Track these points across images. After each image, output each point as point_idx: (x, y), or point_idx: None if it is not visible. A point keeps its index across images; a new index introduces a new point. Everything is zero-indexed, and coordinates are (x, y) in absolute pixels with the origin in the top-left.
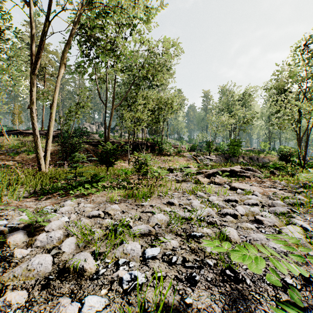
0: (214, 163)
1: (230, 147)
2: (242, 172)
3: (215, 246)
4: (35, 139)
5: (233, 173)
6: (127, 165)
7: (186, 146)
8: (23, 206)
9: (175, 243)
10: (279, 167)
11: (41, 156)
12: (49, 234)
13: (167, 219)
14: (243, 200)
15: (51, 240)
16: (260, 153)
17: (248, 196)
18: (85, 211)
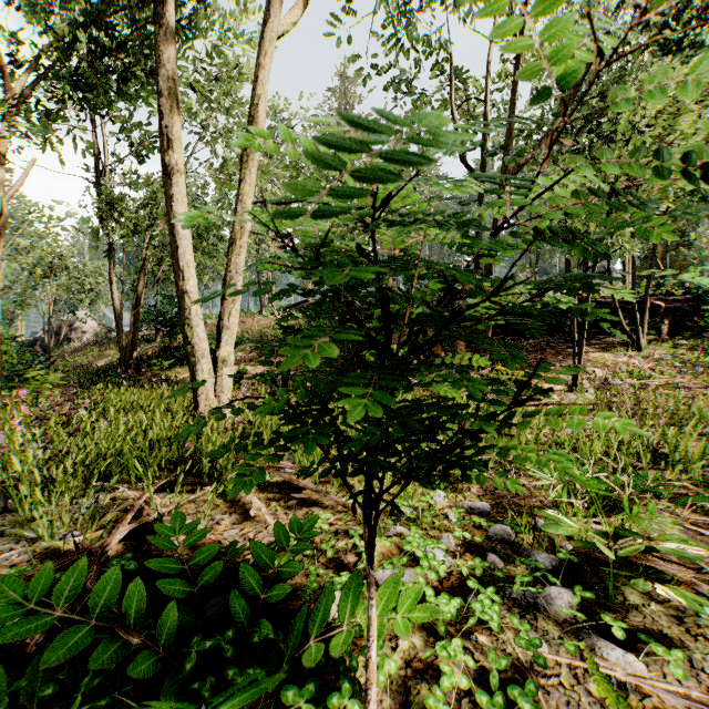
0: None
1: None
2: None
3: None
4: (180, 285)
5: None
6: (568, 389)
7: None
8: None
9: None
10: None
11: (197, 352)
12: None
13: None
14: None
15: None
16: None
17: None
18: None
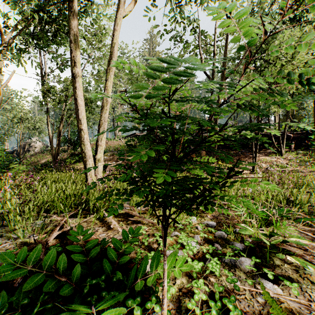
0: None
1: None
2: None
3: None
4: (79, 126)
5: None
6: (250, 172)
7: None
8: None
9: None
10: None
11: (87, 156)
12: None
13: None
14: None
15: None
16: None
17: None
18: None
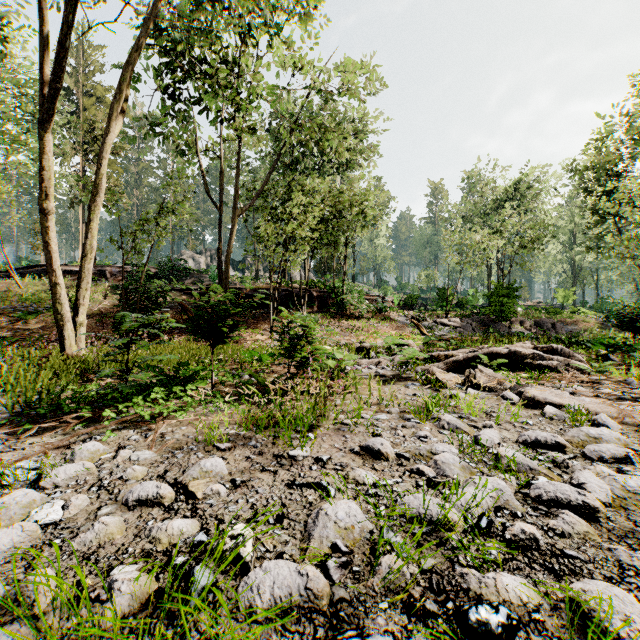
0: (459, 335)
1: (493, 300)
2: (539, 359)
3: None
4: (53, 279)
5: (516, 360)
6: (268, 338)
7: (395, 299)
8: None
9: None
10: (618, 344)
11: (66, 319)
12: None
13: (367, 522)
14: (578, 443)
15: None
16: (558, 313)
17: (588, 431)
18: (127, 477)
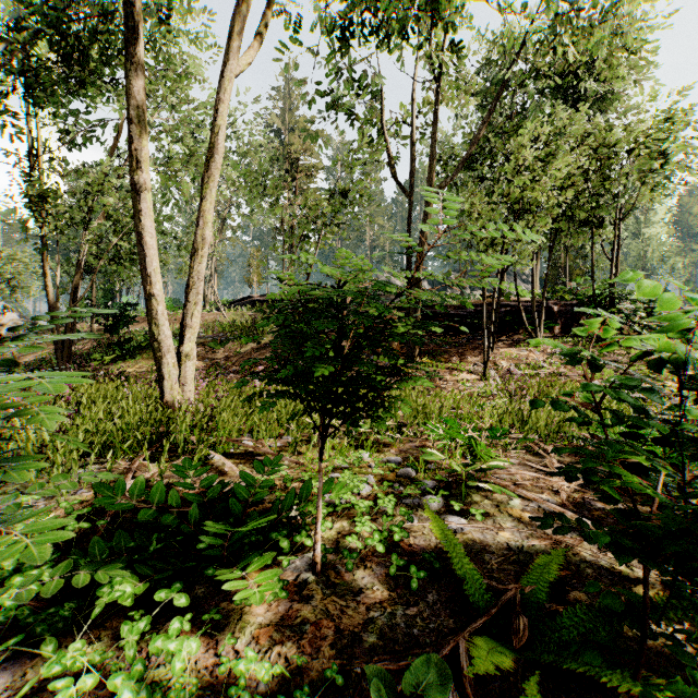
0: None
1: None
2: None
3: None
4: (147, 289)
5: None
6: (480, 378)
7: None
8: None
9: None
10: None
11: (163, 348)
12: None
13: None
14: None
15: None
16: None
17: None
18: None
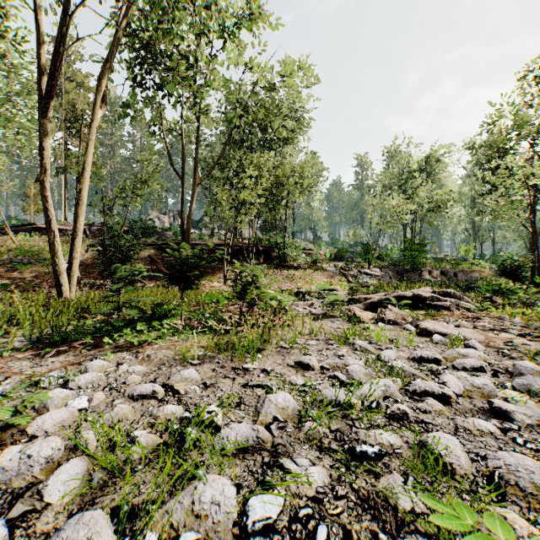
0: (379, 282)
1: (406, 253)
2: (436, 300)
3: (417, 488)
4: (52, 237)
5: (418, 301)
6: (223, 285)
7: (327, 253)
8: (7, 369)
9: (321, 479)
10: (501, 289)
11: (62, 269)
12: (29, 447)
13: (297, 405)
14: (451, 359)
15: (28, 467)
16: (460, 265)
17: (459, 351)
18: (128, 382)
